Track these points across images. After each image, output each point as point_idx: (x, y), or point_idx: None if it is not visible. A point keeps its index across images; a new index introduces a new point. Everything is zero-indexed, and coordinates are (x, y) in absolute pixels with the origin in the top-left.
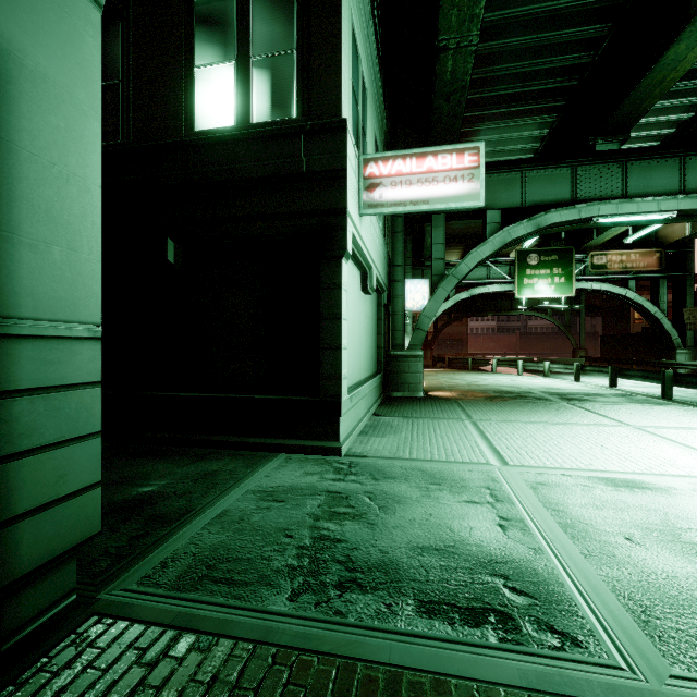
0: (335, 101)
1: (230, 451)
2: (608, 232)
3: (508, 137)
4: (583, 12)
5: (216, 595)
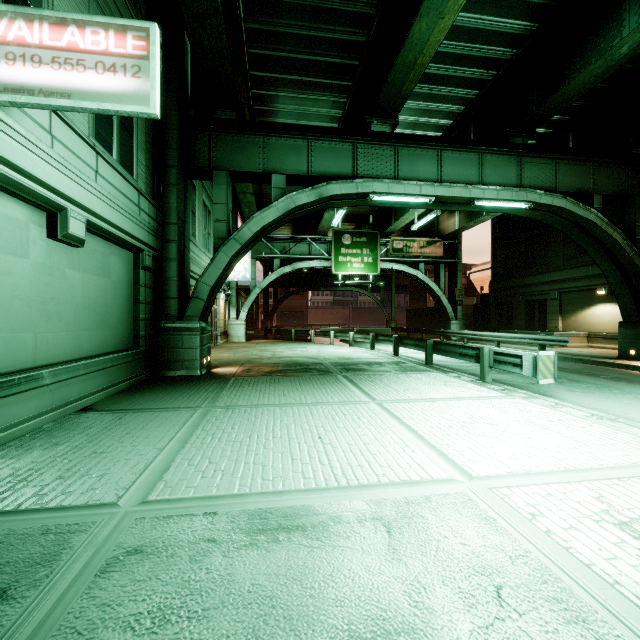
0: None
1: None
2: (401, 220)
3: (307, 111)
4: None
5: None
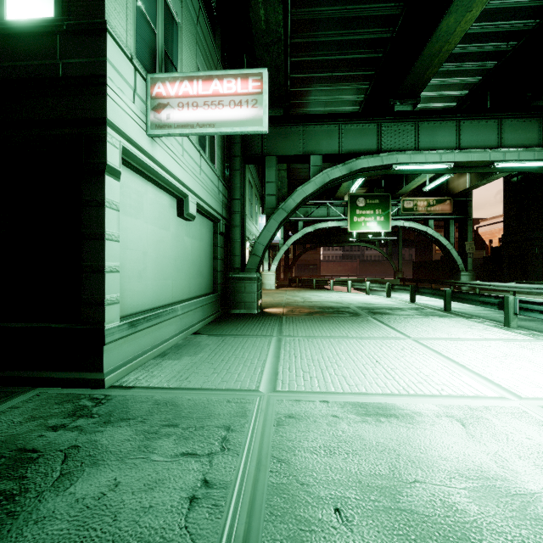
0: (97, 3)
1: None
2: (413, 182)
3: (333, 99)
4: None
5: None
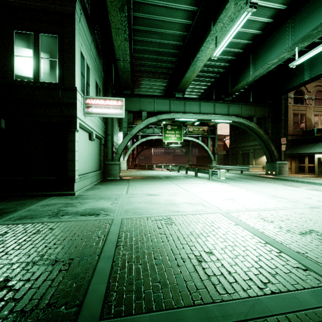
0: (73, 80)
1: (31, 198)
2: None
3: (153, 84)
4: (167, 53)
5: (28, 220)
